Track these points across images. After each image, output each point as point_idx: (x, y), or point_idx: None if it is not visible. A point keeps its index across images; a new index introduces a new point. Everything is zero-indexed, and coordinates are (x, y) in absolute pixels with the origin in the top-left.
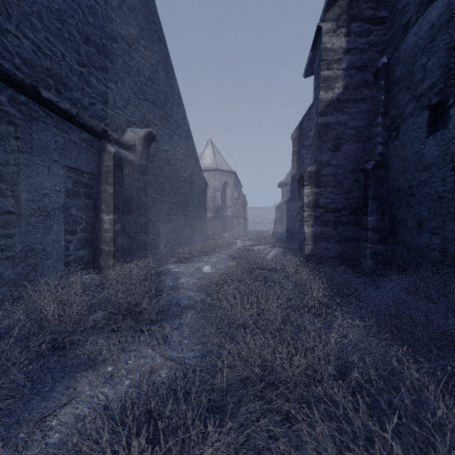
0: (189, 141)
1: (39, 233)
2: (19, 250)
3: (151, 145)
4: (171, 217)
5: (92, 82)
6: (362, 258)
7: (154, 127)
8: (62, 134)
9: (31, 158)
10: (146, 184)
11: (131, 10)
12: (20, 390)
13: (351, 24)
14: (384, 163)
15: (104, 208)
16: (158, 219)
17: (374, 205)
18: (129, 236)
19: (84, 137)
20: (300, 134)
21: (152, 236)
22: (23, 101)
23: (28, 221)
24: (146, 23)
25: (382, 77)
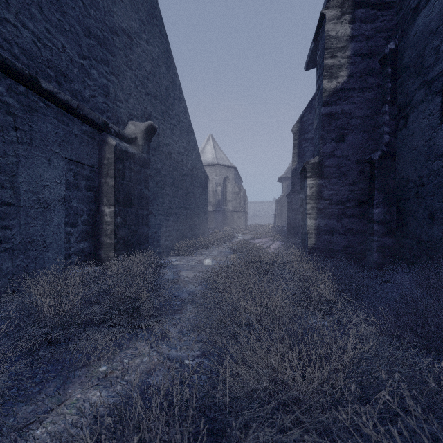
0: (190, 135)
1: (39, 225)
2: (18, 242)
3: (153, 138)
4: (172, 210)
5: (93, 74)
6: (367, 251)
7: (155, 121)
8: (63, 126)
9: (31, 150)
10: (147, 177)
11: (132, 4)
12: (5, 393)
13: (356, 10)
14: (391, 153)
15: (105, 201)
16: (159, 212)
17: (380, 197)
18: (130, 229)
19: (85, 129)
20: (301, 127)
21: (153, 229)
22: (22, 91)
23: (28, 213)
24: (148, 17)
25: (389, 64)
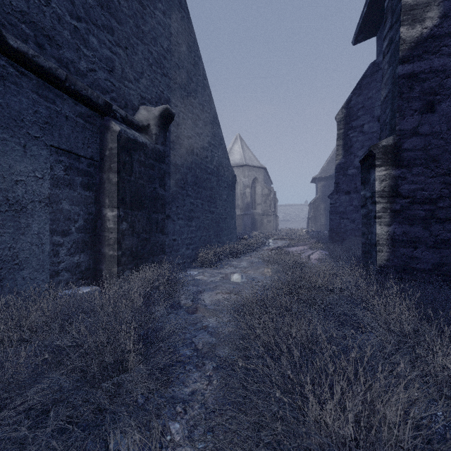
0: (216, 128)
1: (7, 234)
2: None
3: (171, 129)
4: (195, 214)
5: (92, 43)
6: None
7: (174, 108)
8: (47, 104)
9: None
10: (162, 174)
11: None
12: None
13: None
14: None
15: (108, 202)
16: (179, 216)
17: None
18: (139, 237)
19: (80, 111)
20: (347, 114)
21: (172, 236)
22: None
23: None
24: None
25: None
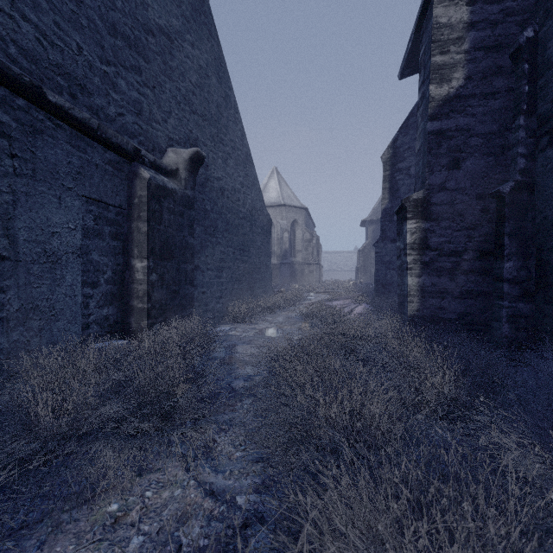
0: (249, 166)
1: (45, 286)
2: (16, 309)
3: (200, 171)
4: (226, 263)
5: (121, 86)
6: (493, 322)
7: (204, 148)
8: (79, 153)
9: (34, 185)
10: (192, 221)
11: None
12: None
13: None
14: (528, 184)
15: (137, 252)
16: (208, 266)
17: (513, 246)
18: (169, 289)
19: (109, 158)
20: (393, 154)
21: (201, 288)
22: (21, 106)
23: (29, 269)
24: (193, 13)
25: (526, 59)
